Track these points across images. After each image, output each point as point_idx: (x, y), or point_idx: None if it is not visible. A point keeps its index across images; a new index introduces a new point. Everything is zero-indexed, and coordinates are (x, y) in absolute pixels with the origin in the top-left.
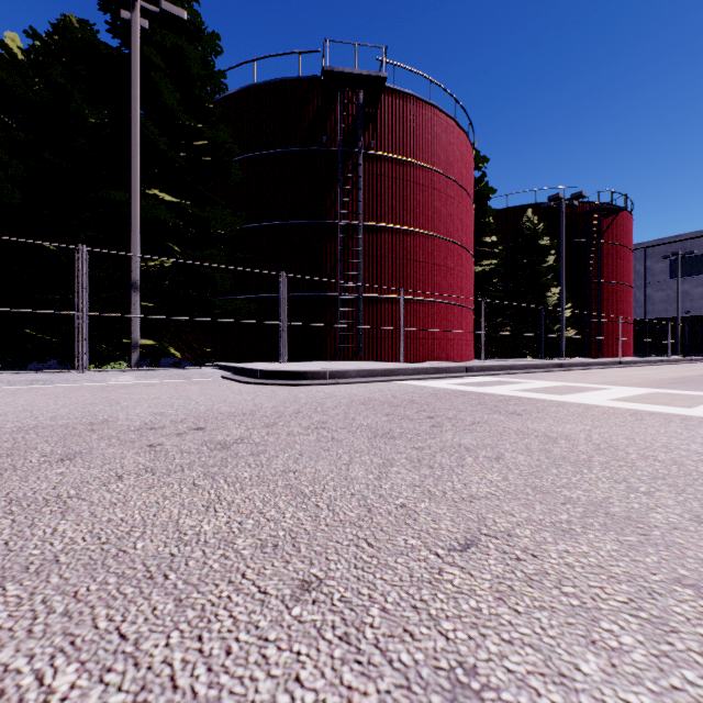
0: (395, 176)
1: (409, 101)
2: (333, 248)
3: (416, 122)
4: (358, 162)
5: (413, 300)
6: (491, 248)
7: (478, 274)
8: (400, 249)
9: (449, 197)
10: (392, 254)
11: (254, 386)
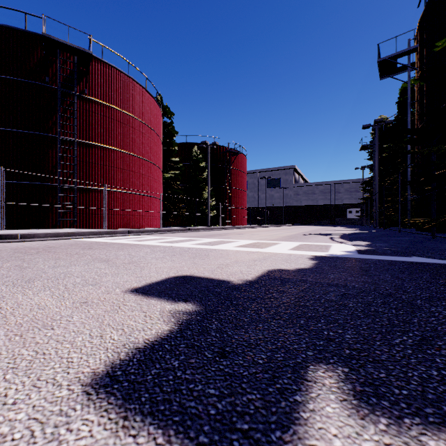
0: (103, 114)
1: (113, 71)
2: (54, 153)
3: (118, 84)
4: (74, 100)
5: (116, 191)
6: (176, 164)
7: (167, 178)
8: (107, 160)
9: (142, 133)
10: (101, 162)
11: None
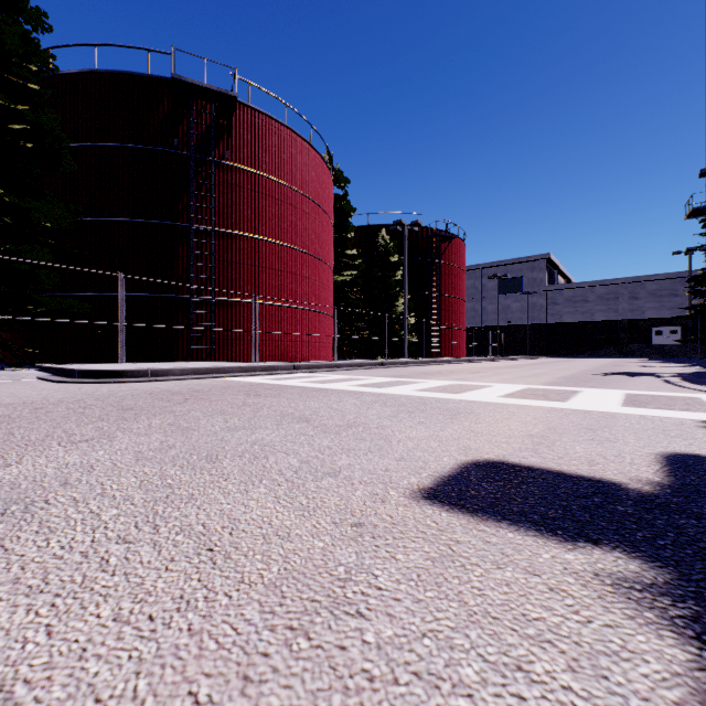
0: (251, 188)
1: (264, 120)
2: (186, 251)
3: (272, 141)
4: (212, 170)
5: (269, 305)
6: (353, 260)
7: (339, 283)
8: (256, 257)
9: (305, 213)
10: (248, 261)
11: (66, 384)
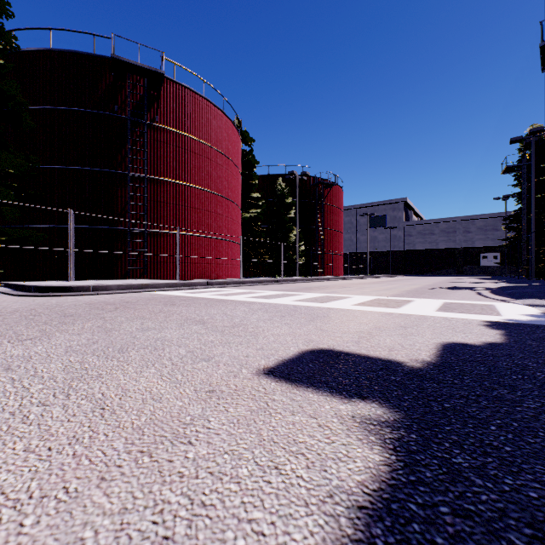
0: (176, 144)
1: (186, 92)
2: (124, 193)
3: (193, 108)
4: (145, 130)
5: (190, 235)
6: (257, 201)
7: (246, 218)
8: (179, 198)
9: (219, 164)
10: (173, 201)
11: (23, 297)
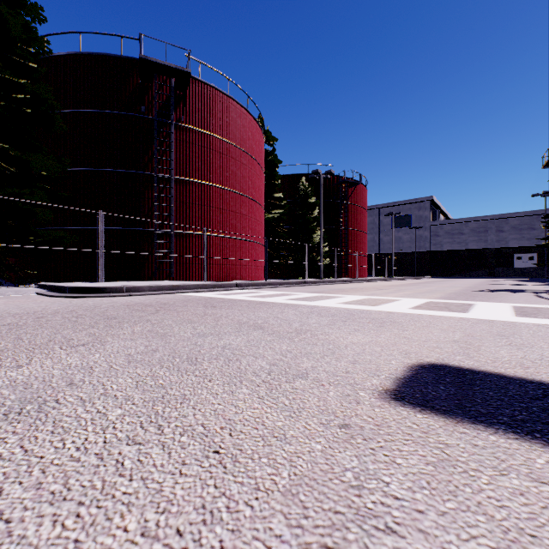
0: (201, 144)
1: (212, 91)
2: (150, 194)
3: (218, 107)
4: (171, 130)
5: (215, 236)
6: (279, 202)
7: (269, 219)
8: (205, 199)
9: (243, 164)
10: (199, 202)
11: (59, 298)
